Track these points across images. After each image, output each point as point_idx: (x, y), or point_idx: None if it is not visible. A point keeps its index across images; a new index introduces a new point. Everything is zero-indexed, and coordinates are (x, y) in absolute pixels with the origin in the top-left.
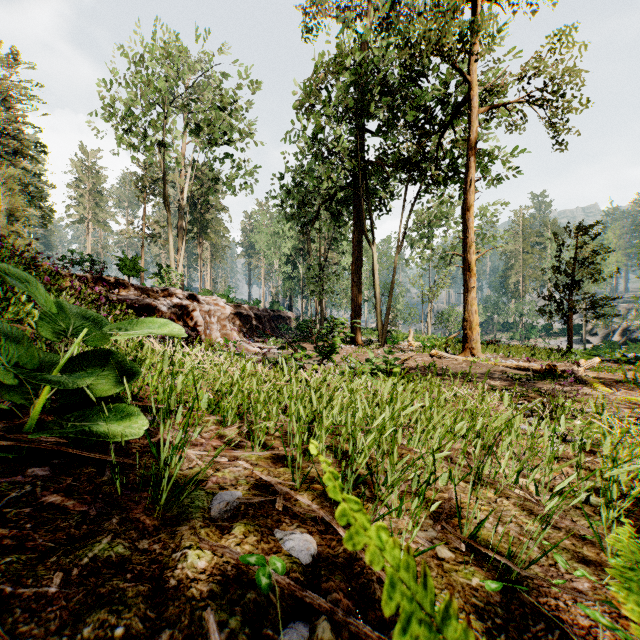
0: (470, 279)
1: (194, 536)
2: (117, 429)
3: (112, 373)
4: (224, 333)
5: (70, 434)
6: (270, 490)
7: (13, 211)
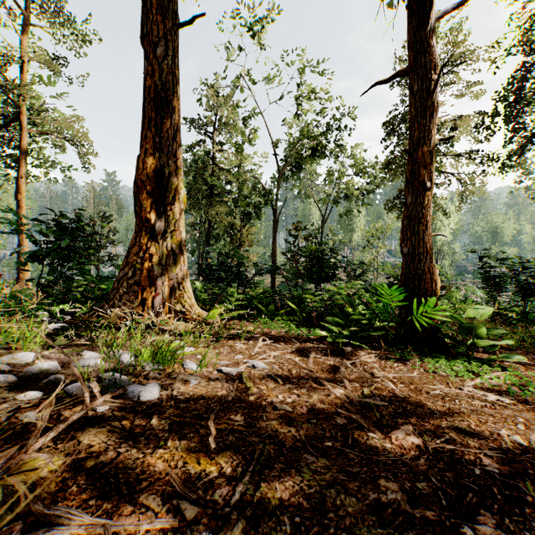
0: (24, 240)
1: None
2: None
3: None
4: None
5: None
6: None
7: None
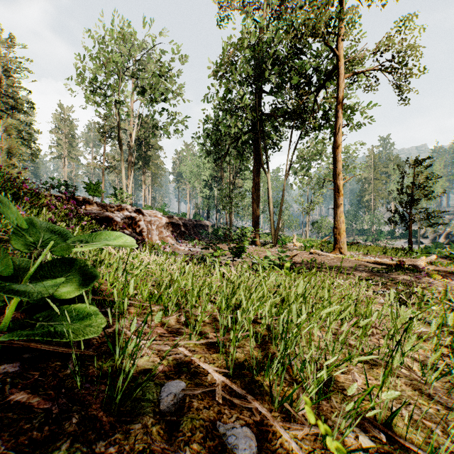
0: (339, 198)
1: (146, 435)
2: (78, 329)
3: (76, 277)
4: (161, 237)
5: (36, 338)
6: (208, 378)
7: (11, 150)
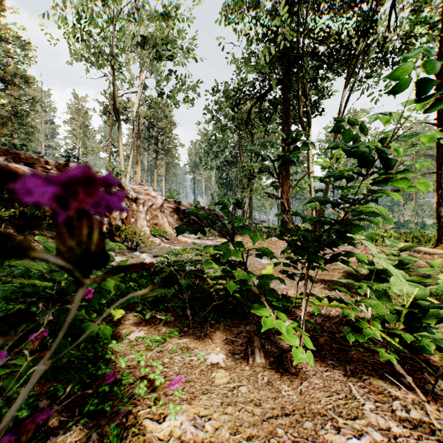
0: None
1: None
2: None
3: None
4: (154, 223)
5: None
6: None
7: None
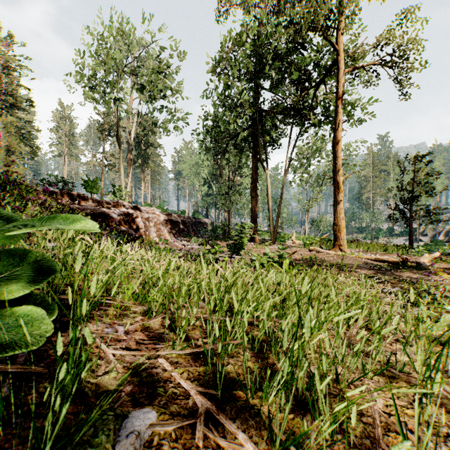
0: (339, 194)
1: None
2: (11, 342)
3: (26, 273)
4: (159, 234)
5: None
6: (189, 402)
7: (10, 147)
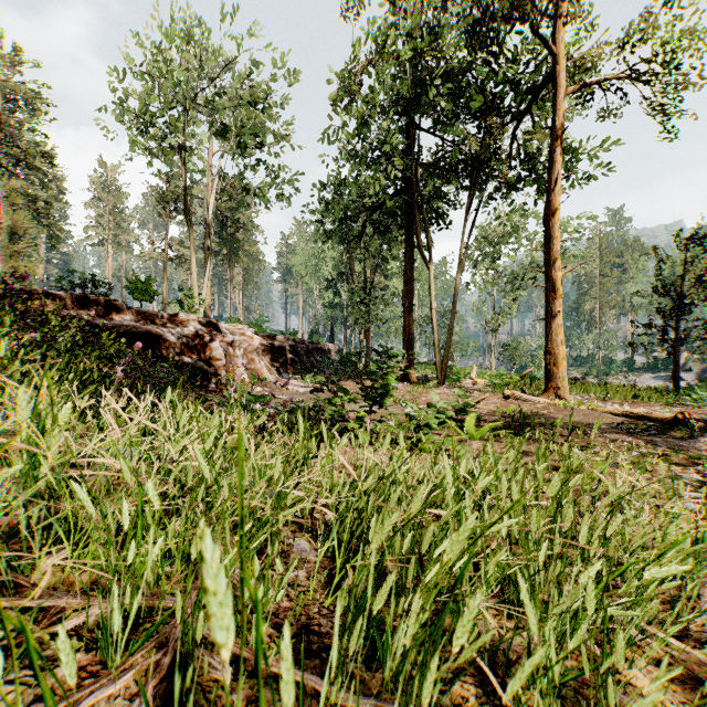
0: (555, 301)
1: None
2: None
3: None
4: (251, 368)
5: None
6: None
7: (16, 229)
